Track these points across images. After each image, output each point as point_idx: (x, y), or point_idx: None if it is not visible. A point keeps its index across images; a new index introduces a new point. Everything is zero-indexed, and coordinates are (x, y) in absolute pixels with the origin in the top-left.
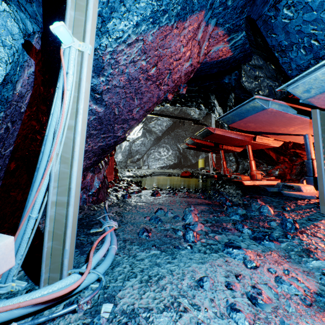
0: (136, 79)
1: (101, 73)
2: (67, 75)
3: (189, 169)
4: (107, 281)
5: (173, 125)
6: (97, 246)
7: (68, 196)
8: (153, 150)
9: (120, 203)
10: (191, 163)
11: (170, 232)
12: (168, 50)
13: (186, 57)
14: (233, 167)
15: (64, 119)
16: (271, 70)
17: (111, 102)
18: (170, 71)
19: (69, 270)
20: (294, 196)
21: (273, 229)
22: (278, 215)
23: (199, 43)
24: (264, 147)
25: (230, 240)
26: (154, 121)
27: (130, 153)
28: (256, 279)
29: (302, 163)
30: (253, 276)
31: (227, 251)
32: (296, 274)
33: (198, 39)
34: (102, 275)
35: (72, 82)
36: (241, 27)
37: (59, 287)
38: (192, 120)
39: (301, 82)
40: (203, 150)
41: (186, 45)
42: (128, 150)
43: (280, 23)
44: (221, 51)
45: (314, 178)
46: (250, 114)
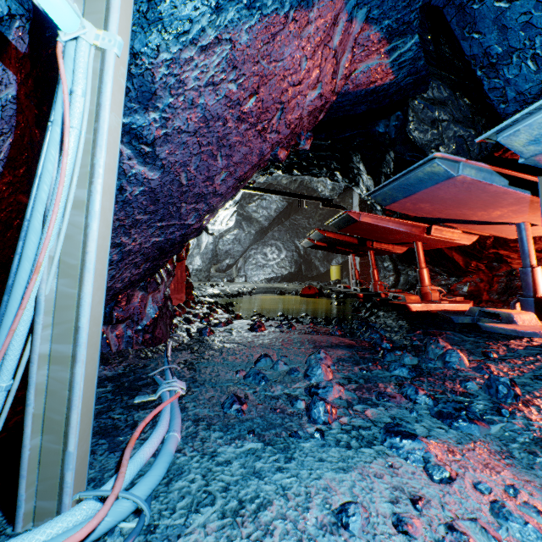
0: (219, 118)
1: (151, 105)
2: (71, 97)
3: (314, 283)
4: (154, 514)
5: (289, 209)
6: (143, 433)
7: (75, 344)
8: (253, 250)
9: (194, 344)
10: (318, 272)
11: (282, 402)
12: (278, 64)
13: (311, 79)
14: (390, 280)
15: (65, 186)
16: (464, 108)
17: (174, 162)
18: (283, 105)
19: (77, 495)
20: (502, 331)
21: (473, 397)
22: (479, 369)
23: (335, 55)
24: (445, 244)
25: (395, 419)
26: (256, 201)
27: (215, 256)
28: (453, 507)
29: (510, 273)
30: (446, 500)
31: (390, 442)
32: (530, 495)
33: (334, 47)
34: (143, 504)
35: (83, 112)
36: (412, 27)
37: (52, 534)
38: (321, 199)
39: (526, 124)
40: (339, 251)
41: (312, 56)
42: (211, 250)
43: (490, 9)
44: (375, 71)
45: (536, 300)
46: (423, 186)
